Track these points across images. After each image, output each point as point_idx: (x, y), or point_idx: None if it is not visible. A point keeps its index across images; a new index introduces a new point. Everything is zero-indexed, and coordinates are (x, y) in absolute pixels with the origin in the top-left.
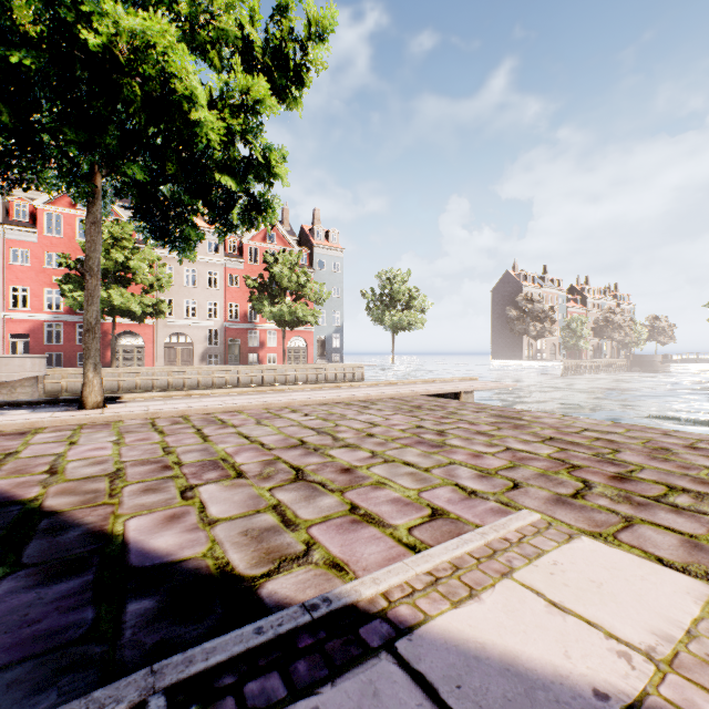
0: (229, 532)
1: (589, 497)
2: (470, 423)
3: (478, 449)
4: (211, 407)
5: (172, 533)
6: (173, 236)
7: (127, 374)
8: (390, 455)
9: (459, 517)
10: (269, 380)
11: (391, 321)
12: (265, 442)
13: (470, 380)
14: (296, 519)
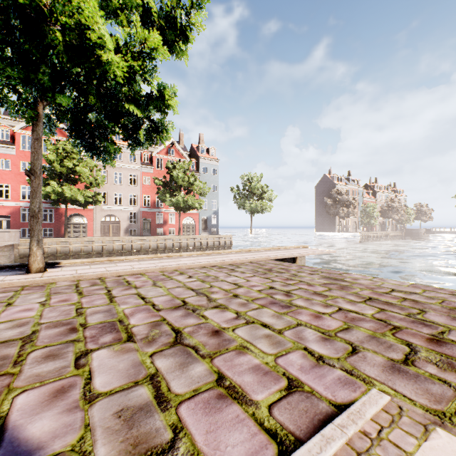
0: (105, 412)
1: (419, 364)
2: (308, 284)
3: (317, 309)
4: (122, 271)
5: (51, 414)
6: (98, 149)
7: (75, 242)
8: (250, 316)
9: (312, 390)
10: (170, 246)
11: (250, 207)
12: (156, 303)
13: (303, 248)
14: (168, 393)
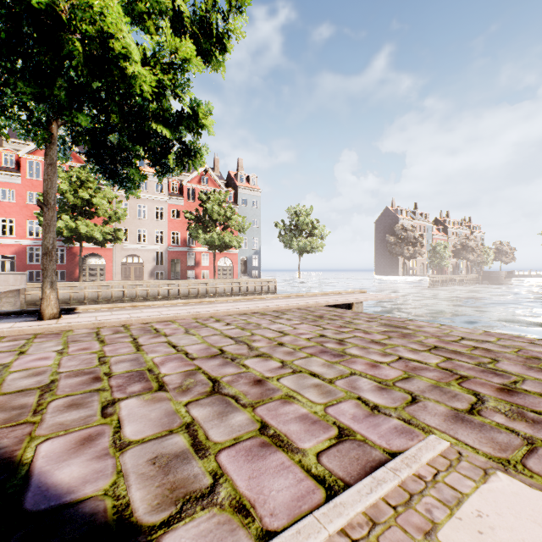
0: (138, 459)
1: (485, 413)
2: (364, 332)
3: (374, 358)
4: (148, 317)
5: (80, 461)
6: (121, 177)
7: (91, 287)
8: (298, 365)
9: (365, 439)
10: (203, 291)
11: (298, 246)
12: (189, 351)
13: (360, 293)
14: (206, 441)
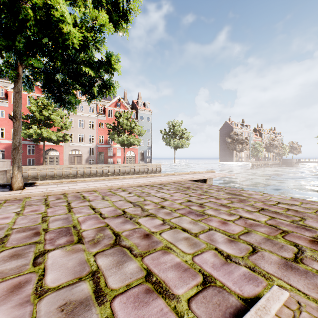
0: (50, 306)
1: (306, 262)
2: (216, 198)
3: (223, 217)
4: (80, 188)
5: (5, 308)
6: (64, 101)
7: (50, 169)
8: (173, 223)
9: (223, 285)
10: (117, 171)
11: (174, 144)
12: (103, 212)
13: (211, 172)
14: (105, 288)
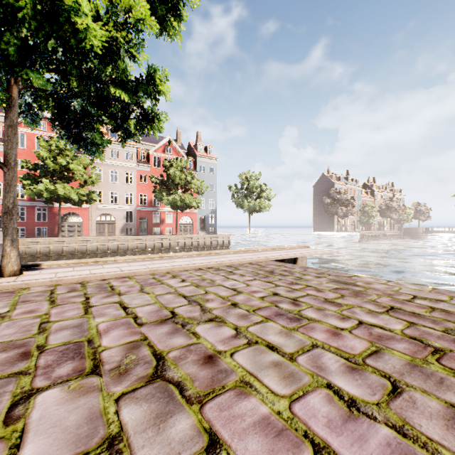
0: None
1: None
2: (316, 290)
3: (333, 323)
4: (107, 274)
5: None
6: (85, 141)
7: (69, 242)
8: (253, 333)
9: None
10: (166, 245)
11: (248, 206)
12: (139, 314)
13: (304, 247)
14: None
